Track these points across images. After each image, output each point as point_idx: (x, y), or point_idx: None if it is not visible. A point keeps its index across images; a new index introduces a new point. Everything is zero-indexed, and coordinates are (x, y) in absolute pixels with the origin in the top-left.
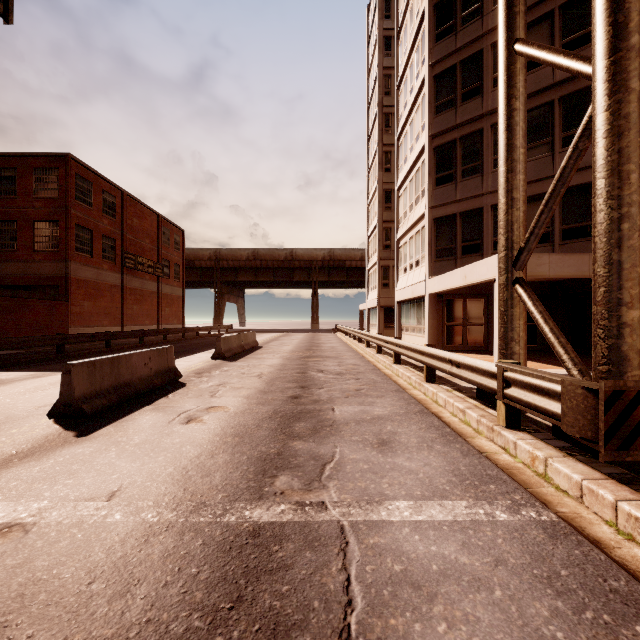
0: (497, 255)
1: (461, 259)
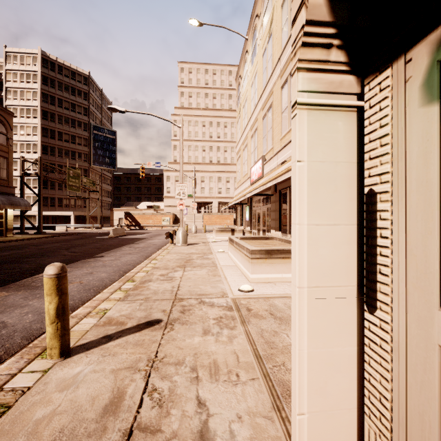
0: (73, 211)
1: (50, 207)
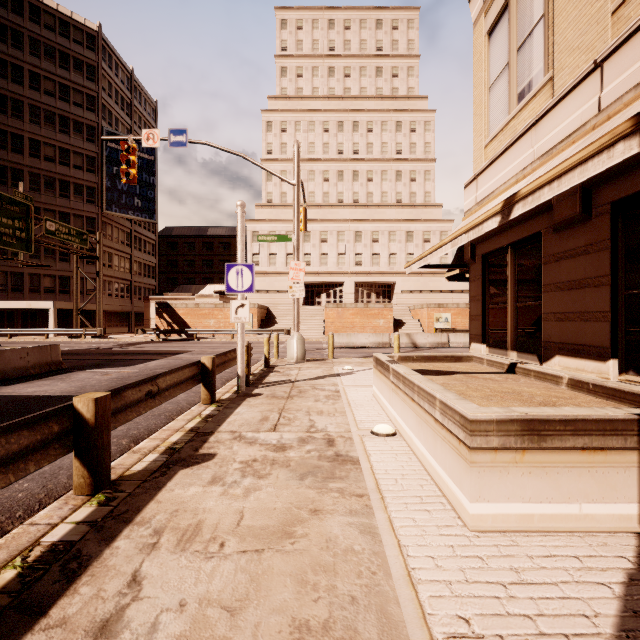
0: (52, 301)
1: (11, 293)
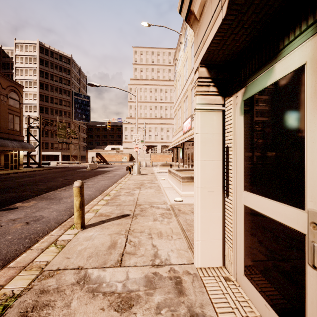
0: (60, 152)
1: (45, 149)
